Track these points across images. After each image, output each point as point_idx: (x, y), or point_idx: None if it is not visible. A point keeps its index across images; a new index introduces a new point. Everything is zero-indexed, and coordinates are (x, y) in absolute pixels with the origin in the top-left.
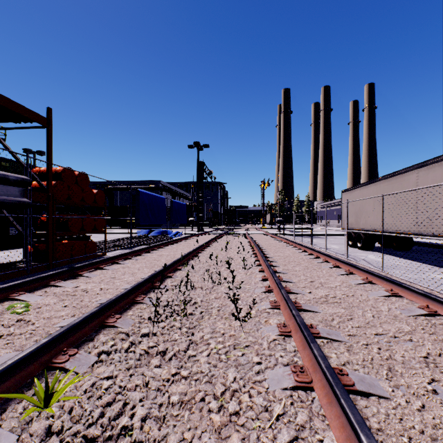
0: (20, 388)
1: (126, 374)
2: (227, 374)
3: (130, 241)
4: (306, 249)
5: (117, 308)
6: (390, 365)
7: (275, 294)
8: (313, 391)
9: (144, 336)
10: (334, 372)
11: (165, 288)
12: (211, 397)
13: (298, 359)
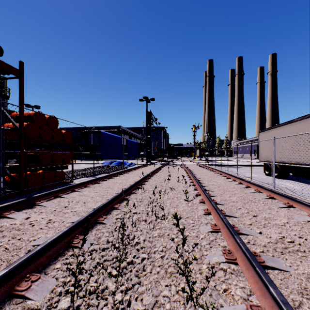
0: None
1: None
2: None
3: (93, 170)
4: (235, 178)
5: (42, 259)
6: None
7: (224, 237)
8: None
9: None
10: None
11: (108, 224)
12: None
13: None
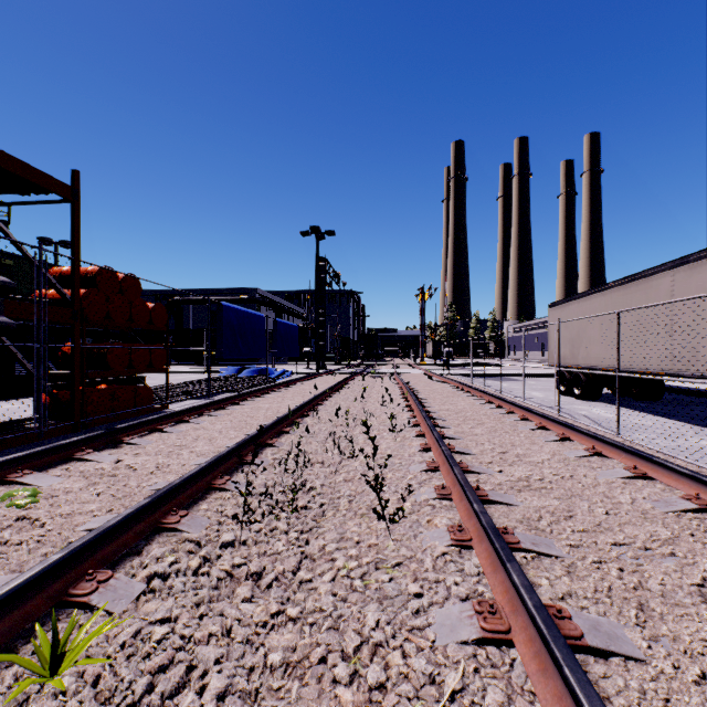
0: (11, 641)
1: (193, 613)
2: (364, 615)
3: (208, 385)
4: (491, 399)
5: (182, 498)
6: (641, 599)
7: (443, 474)
8: (513, 647)
9: (226, 547)
10: (550, 615)
11: (262, 465)
12: (337, 656)
13: (485, 589)
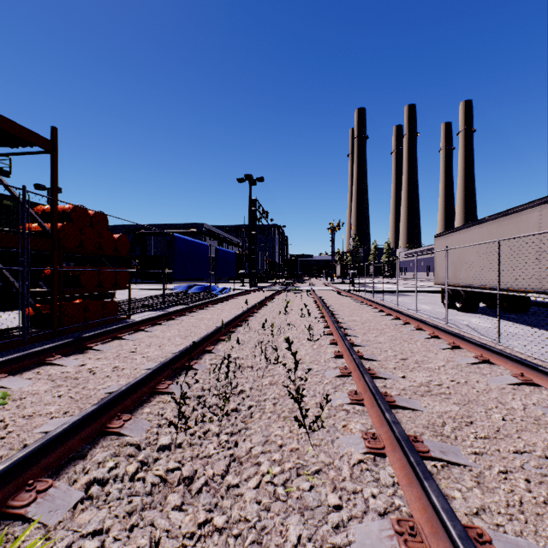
0: None
1: (124, 525)
2: (286, 528)
3: (163, 300)
4: (390, 311)
5: (128, 402)
6: None
7: (354, 380)
8: None
9: (162, 451)
10: None
11: (200, 369)
12: None
13: (401, 502)
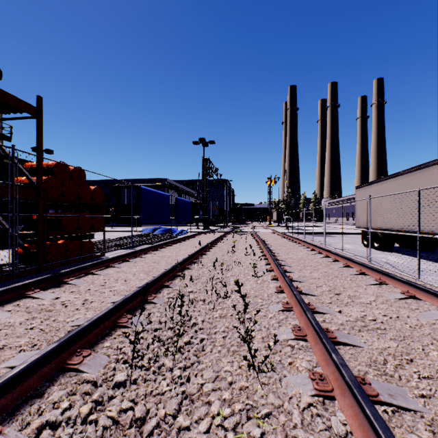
0: None
1: None
2: None
3: (131, 240)
4: (320, 250)
5: (89, 337)
6: None
7: (296, 315)
8: None
9: (117, 389)
10: None
11: (158, 303)
12: None
13: None
